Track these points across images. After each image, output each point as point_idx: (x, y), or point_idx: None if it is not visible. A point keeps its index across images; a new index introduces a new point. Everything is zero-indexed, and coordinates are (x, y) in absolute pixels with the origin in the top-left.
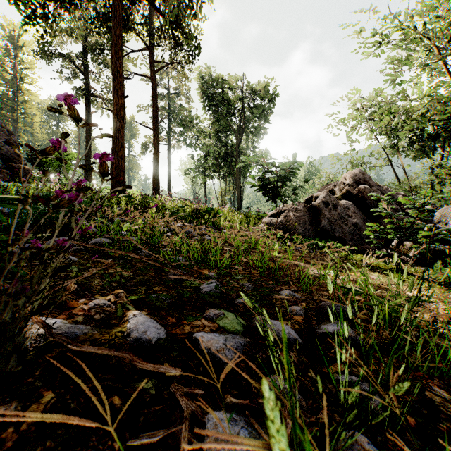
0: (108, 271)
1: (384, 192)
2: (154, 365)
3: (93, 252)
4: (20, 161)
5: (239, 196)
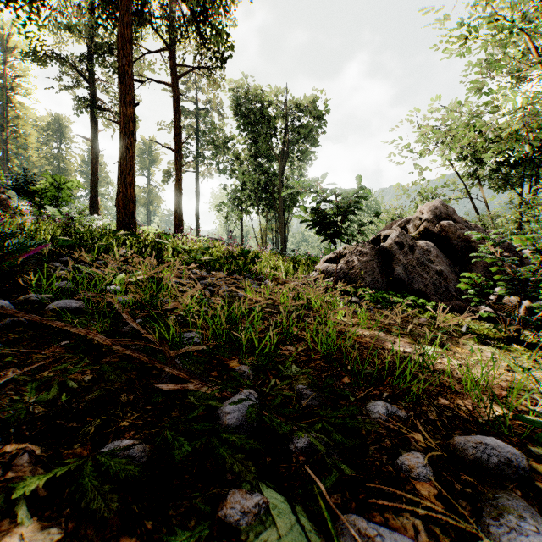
0: (43, 374)
1: (473, 229)
2: None
3: (41, 327)
4: None
5: (284, 235)
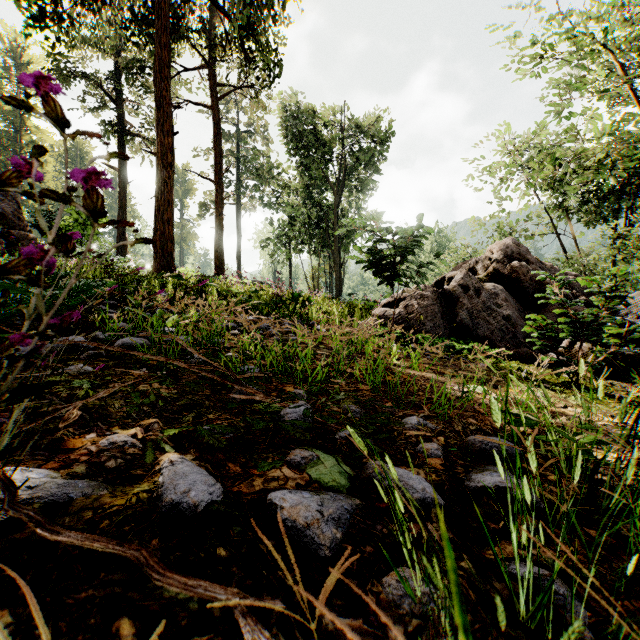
0: (139, 388)
1: (548, 271)
2: (186, 579)
3: (118, 358)
4: (22, 227)
5: (339, 278)
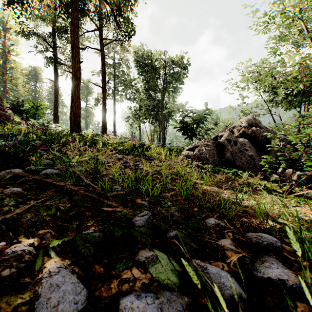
0: (46, 203)
1: (270, 132)
2: None
3: (40, 182)
4: (3, 109)
5: (164, 135)
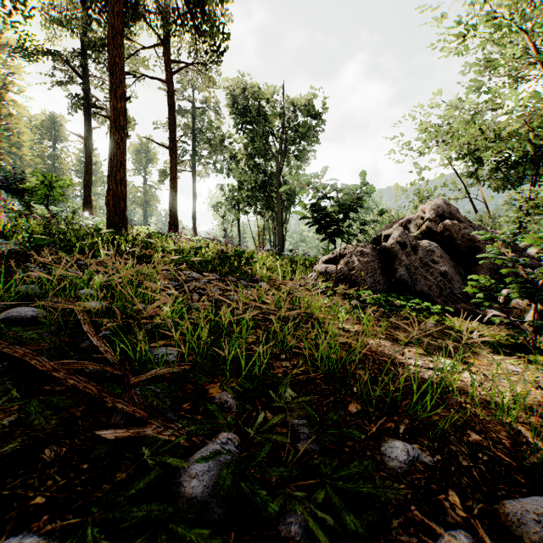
0: None
1: (476, 229)
2: None
3: None
4: None
5: (281, 235)
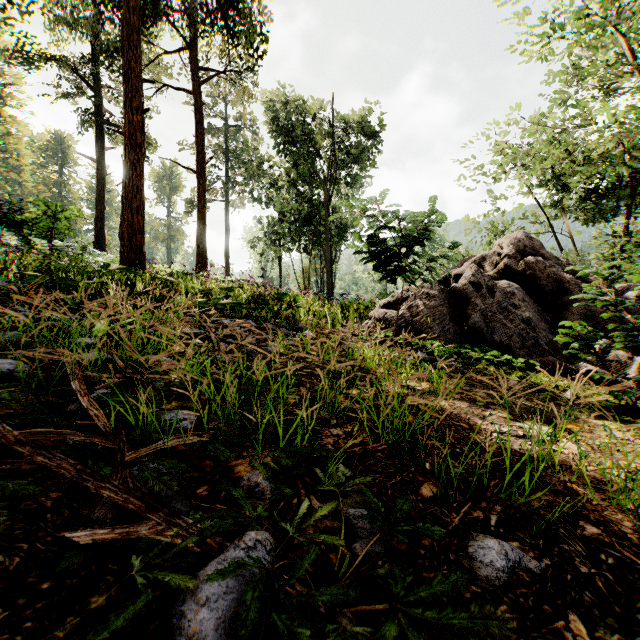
0: None
1: (564, 267)
2: None
3: None
4: None
5: (331, 277)
